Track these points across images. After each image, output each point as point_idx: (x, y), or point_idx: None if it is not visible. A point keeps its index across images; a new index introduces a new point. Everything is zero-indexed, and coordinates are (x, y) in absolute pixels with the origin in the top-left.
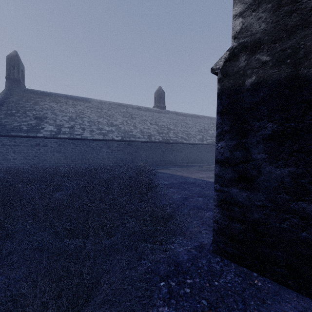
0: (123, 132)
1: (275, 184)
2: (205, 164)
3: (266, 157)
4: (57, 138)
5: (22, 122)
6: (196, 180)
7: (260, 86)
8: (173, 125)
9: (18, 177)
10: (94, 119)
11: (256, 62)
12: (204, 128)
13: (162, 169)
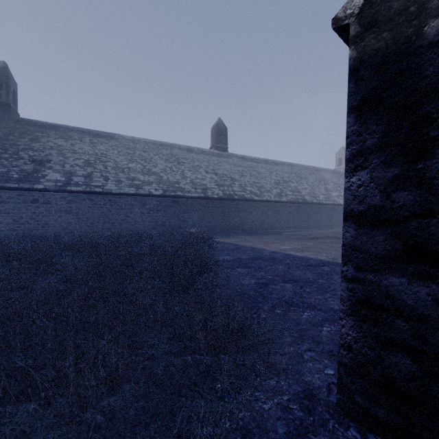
0: (165, 184)
1: None
2: (285, 230)
3: None
4: (65, 191)
5: (11, 167)
6: (276, 254)
7: None
8: (238, 174)
9: None
10: (123, 164)
11: None
12: (283, 180)
13: (222, 238)
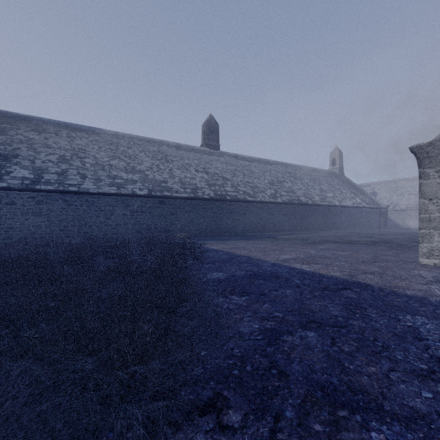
0: (151, 183)
1: None
2: (280, 232)
3: None
4: (33, 190)
5: None
6: (278, 268)
7: None
8: (231, 173)
9: None
10: (104, 161)
11: None
12: (277, 180)
13: (213, 244)
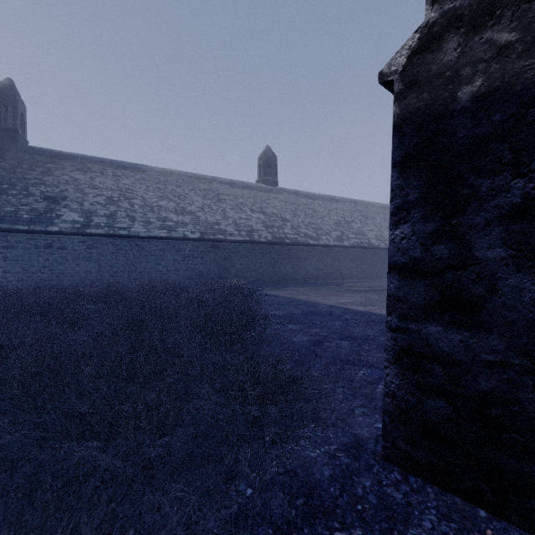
0: (203, 225)
1: (531, 315)
2: (347, 280)
3: (510, 255)
4: (84, 234)
5: (20, 206)
6: (334, 309)
7: (493, 100)
8: (291, 213)
9: (2, 304)
10: (152, 202)
11: (483, 47)
12: (344, 220)
13: (271, 290)
